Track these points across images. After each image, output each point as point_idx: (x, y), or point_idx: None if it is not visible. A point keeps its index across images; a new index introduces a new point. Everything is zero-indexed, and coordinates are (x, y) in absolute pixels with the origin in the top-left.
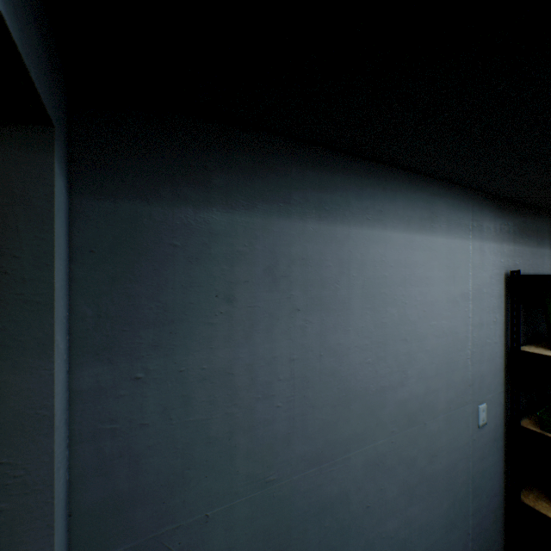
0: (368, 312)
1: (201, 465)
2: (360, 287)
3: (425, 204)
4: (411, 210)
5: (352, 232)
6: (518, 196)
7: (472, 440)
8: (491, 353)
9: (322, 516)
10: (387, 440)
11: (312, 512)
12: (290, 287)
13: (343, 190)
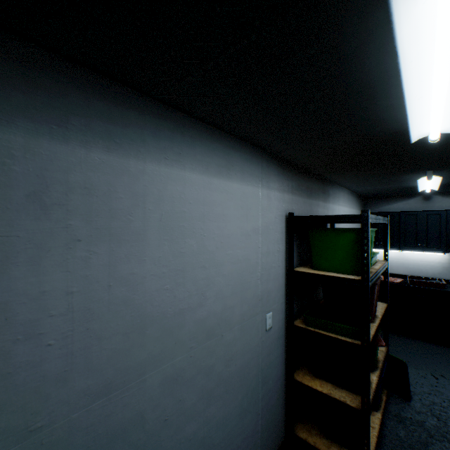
0: (166, 243)
1: None
2: (157, 220)
3: (223, 154)
4: (209, 157)
5: (148, 168)
6: (293, 160)
7: (261, 341)
8: (276, 274)
9: (112, 444)
10: (187, 355)
11: (98, 445)
12: (68, 216)
13: (138, 127)
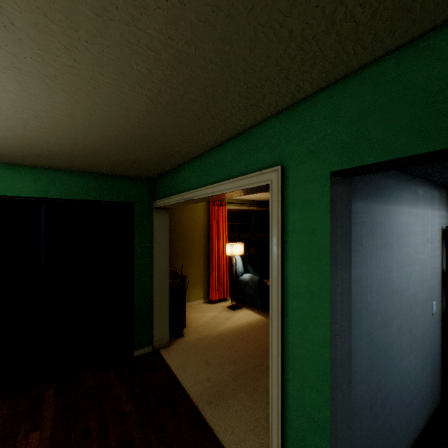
0: (397, 250)
1: (353, 322)
2: (395, 237)
3: (415, 191)
4: (410, 195)
5: (393, 209)
6: None
7: (430, 321)
8: (436, 273)
9: (384, 353)
10: (403, 317)
11: (381, 351)
12: (376, 237)
13: (390, 187)
